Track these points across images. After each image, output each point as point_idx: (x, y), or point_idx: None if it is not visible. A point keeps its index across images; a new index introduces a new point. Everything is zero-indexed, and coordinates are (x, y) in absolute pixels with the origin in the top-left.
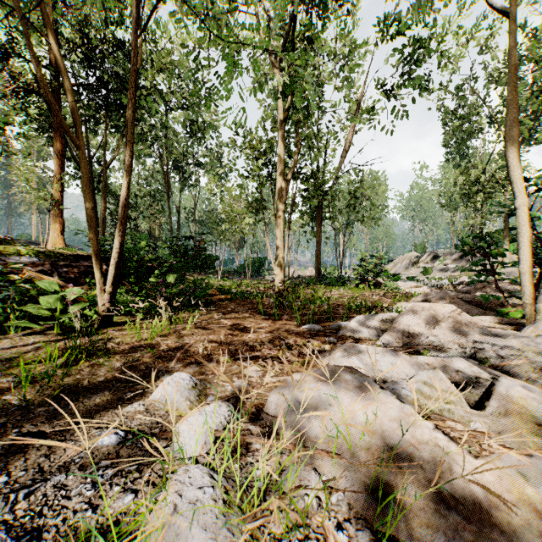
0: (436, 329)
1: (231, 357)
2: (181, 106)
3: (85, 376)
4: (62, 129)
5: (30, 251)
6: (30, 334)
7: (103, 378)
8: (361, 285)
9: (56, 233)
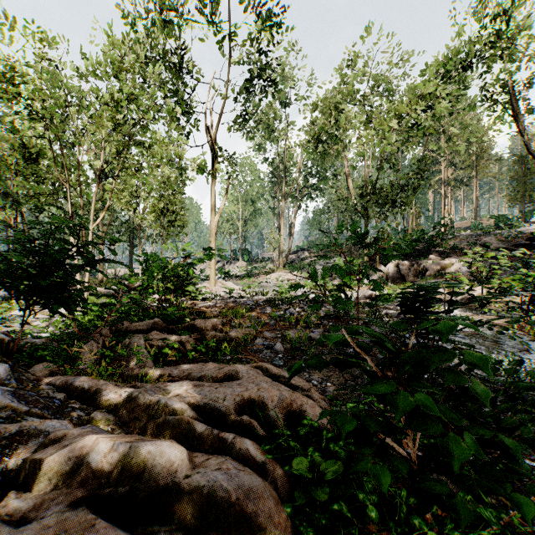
0: None
1: None
2: None
3: None
4: None
5: None
6: None
7: None
8: None
9: None
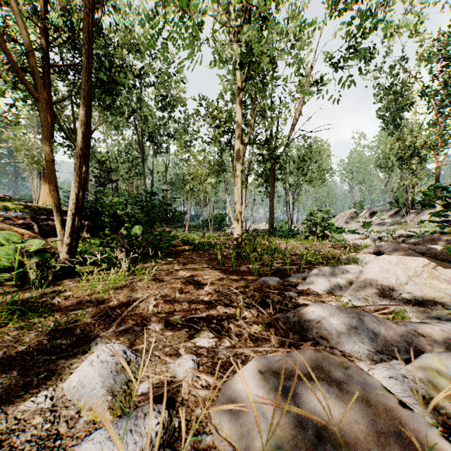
0: (409, 285)
1: (182, 317)
2: (153, 83)
3: (7, 343)
4: (51, 103)
5: (16, 206)
6: None
7: (26, 346)
8: (310, 237)
9: (46, 192)
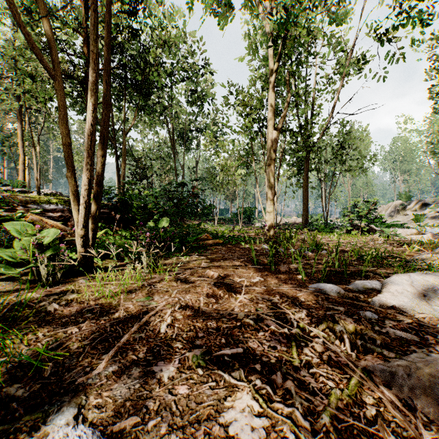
0: None
1: (206, 352)
2: (184, 80)
3: None
4: None
5: (58, 200)
6: (5, 279)
7: None
8: (353, 232)
9: None
